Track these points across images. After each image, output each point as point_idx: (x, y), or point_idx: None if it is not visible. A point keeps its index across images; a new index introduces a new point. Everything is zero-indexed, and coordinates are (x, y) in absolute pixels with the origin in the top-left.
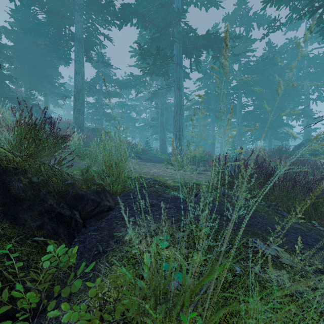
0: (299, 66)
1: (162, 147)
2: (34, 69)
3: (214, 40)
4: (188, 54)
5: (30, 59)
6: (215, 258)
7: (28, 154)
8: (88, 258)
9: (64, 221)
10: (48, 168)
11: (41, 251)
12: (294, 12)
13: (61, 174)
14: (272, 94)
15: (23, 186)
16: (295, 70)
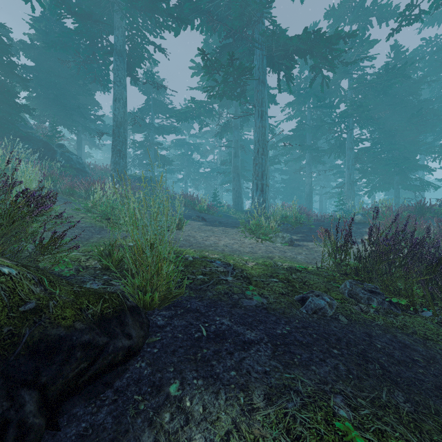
0: None
1: (236, 202)
2: (62, 97)
3: (316, 41)
4: (275, 66)
5: (56, 84)
6: None
7: None
8: None
9: None
10: None
11: None
12: None
13: (14, 288)
14: (401, 122)
15: None
16: (436, 86)
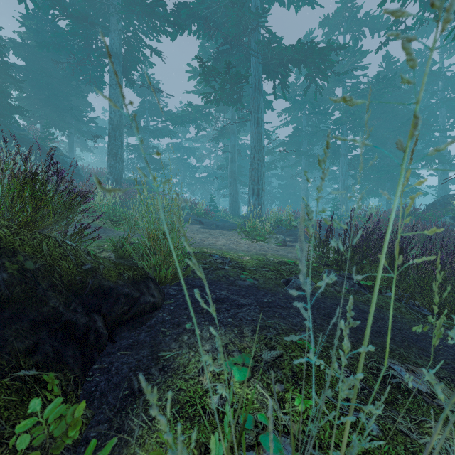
0: (432, 89)
1: (233, 207)
2: (54, 97)
3: (309, 52)
4: (271, 73)
5: (48, 85)
6: (330, 403)
7: (21, 223)
8: (112, 405)
9: (75, 335)
10: (55, 244)
11: (27, 398)
12: (427, 10)
13: (76, 254)
14: (392, 131)
15: (8, 277)
16: (425, 95)
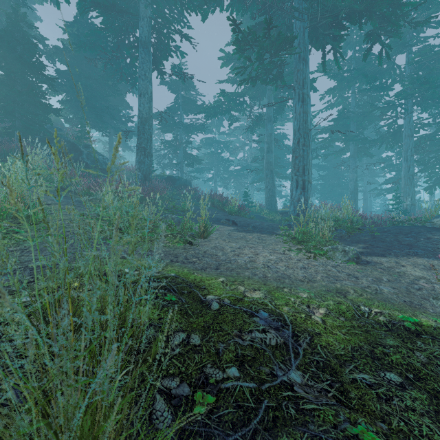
0: None
1: (269, 202)
2: (94, 99)
3: None
4: (318, 40)
5: (87, 86)
6: None
7: None
8: None
9: None
10: None
11: None
12: None
13: None
14: None
15: None
16: None
